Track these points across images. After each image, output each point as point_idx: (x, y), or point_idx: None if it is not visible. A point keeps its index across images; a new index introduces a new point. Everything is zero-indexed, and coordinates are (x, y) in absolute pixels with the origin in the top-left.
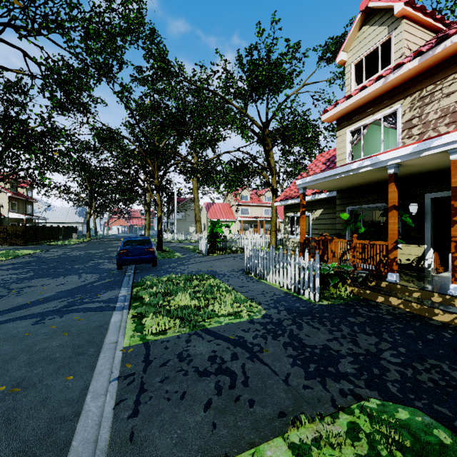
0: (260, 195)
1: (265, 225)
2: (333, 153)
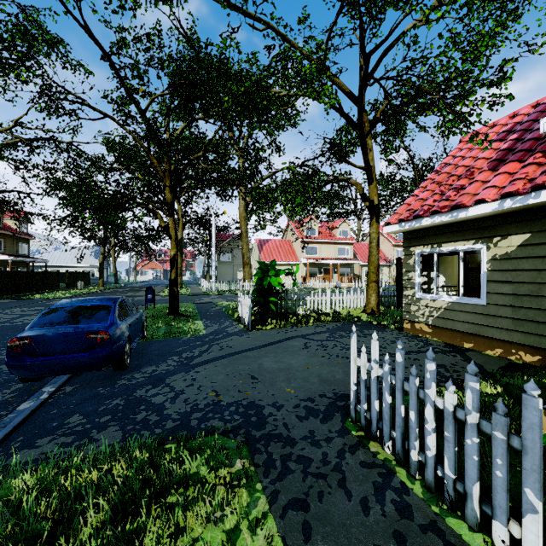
0: (332, 228)
1: (339, 269)
2: (517, 119)
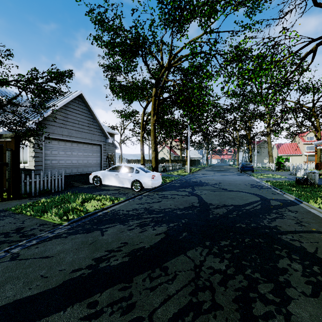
0: None
1: None
2: None
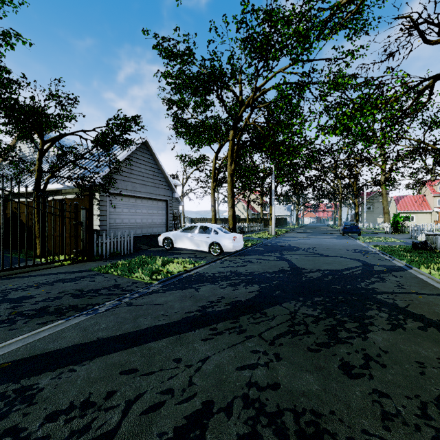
0: None
1: None
2: None
